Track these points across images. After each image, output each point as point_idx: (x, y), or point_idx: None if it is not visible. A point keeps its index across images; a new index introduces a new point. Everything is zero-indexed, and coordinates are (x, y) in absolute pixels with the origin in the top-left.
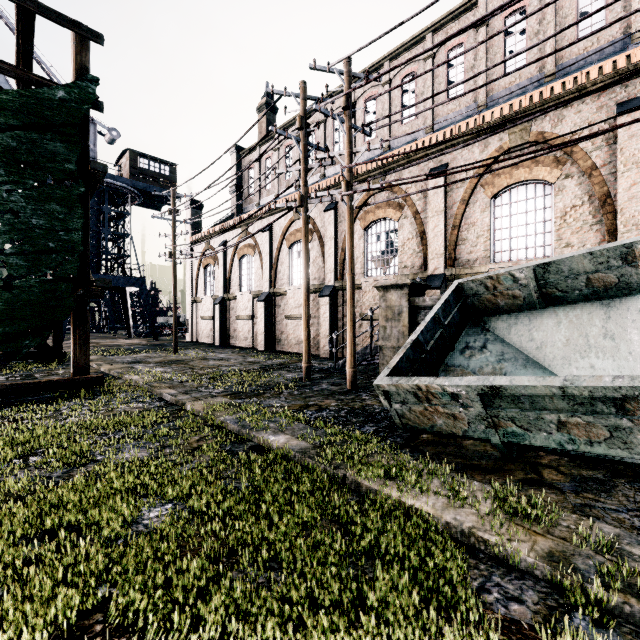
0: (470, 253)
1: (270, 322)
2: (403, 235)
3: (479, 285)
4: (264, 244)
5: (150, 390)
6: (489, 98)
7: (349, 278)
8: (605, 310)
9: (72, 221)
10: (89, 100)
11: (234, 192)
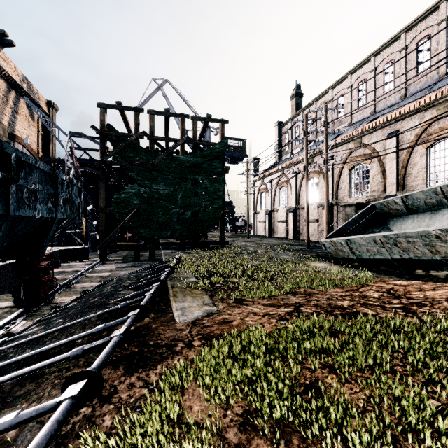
0: (413, 181)
1: (296, 223)
2: (372, 172)
3: (381, 205)
4: (292, 181)
5: (244, 247)
6: None
7: (326, 202)
8: (431, 215)
9: (220, 188)
10: (225, 145)
11: (277, 149)
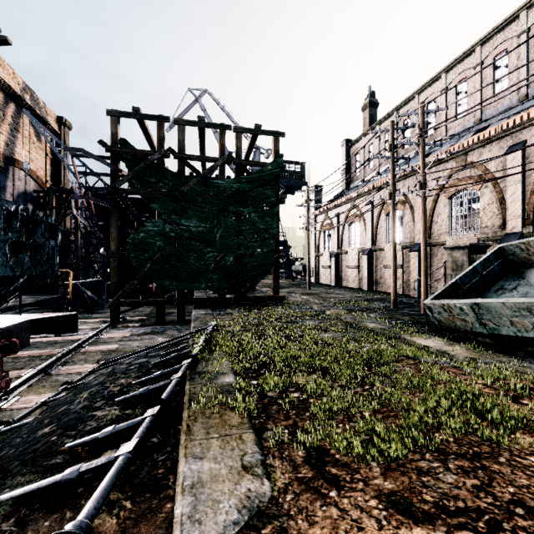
0: None
1: (371, 270)
2: (483, 201)
3: (516, 248)
4: (367, 214)
5: (306, 305)
6: None
7: (422, 243)
8: None
9: (273, 224)
10: (279, 166)
11: (344, 174)
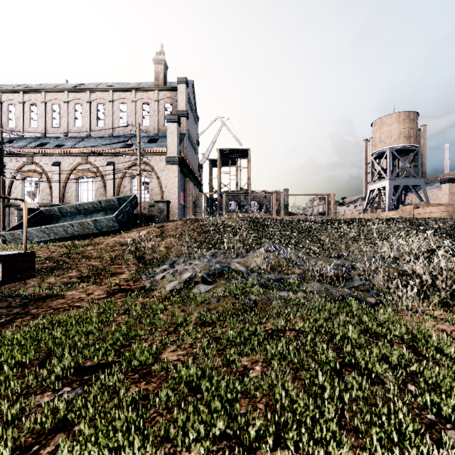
0: (70, 197)
1: None
2: (43, 186)
3: (47, 211)
4: None
5: None
6: (91, 133)
7: (2, 205)
8: (73, 218)
9: None
10: None
11: None
